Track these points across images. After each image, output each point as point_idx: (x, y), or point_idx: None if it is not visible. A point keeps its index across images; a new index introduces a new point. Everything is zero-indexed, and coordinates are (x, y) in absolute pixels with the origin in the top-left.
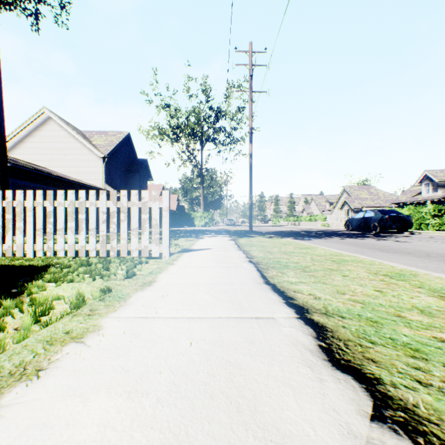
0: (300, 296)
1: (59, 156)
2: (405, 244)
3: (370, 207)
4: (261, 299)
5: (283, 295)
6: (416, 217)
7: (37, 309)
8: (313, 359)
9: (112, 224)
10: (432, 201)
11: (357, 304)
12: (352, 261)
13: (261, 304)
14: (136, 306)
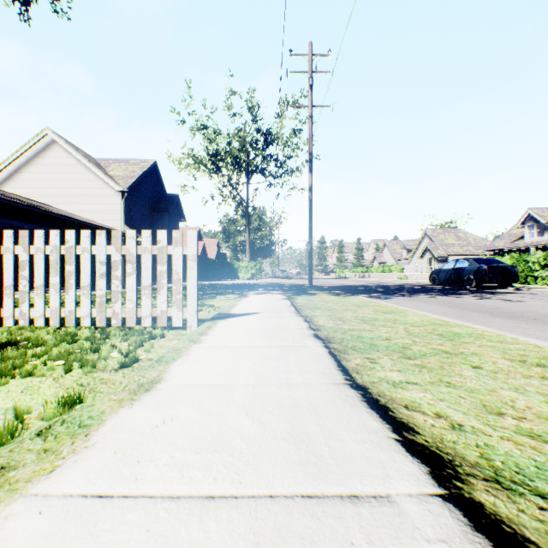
0: (421, 421)
1: (66, 190)
2: (520, 305)
3: (459, 255)
4: (351, 430)
5: (389, 417)
6: (521, 267)
7: None
8: None
9: (114, 280)
10: (538, 247)
11: (546, 448)
12: (469, 335)
13: (353, 448)
14: (101, 456)
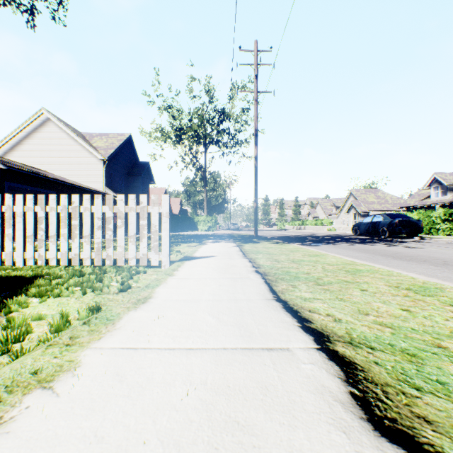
0: (316, 317)
1: (58, 159)
2: (418, 250)
3: (378, 211)
4: (272, 321)
5: (297, 315)
6: (426, 221)
7: (9, 334)
8: (347, 417)
9: (108, 231)
10: (442, 205)
11: (386, 329)
12: (367, 271)
13: (272, 329)
14: (125, 332)
